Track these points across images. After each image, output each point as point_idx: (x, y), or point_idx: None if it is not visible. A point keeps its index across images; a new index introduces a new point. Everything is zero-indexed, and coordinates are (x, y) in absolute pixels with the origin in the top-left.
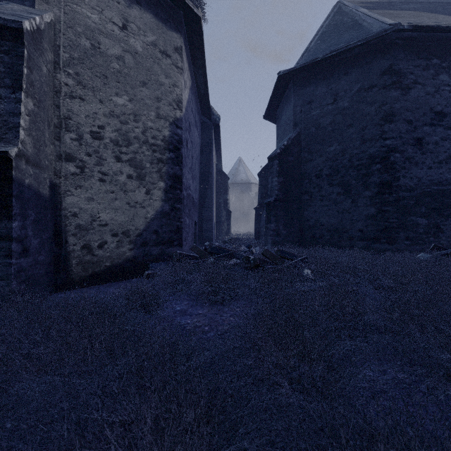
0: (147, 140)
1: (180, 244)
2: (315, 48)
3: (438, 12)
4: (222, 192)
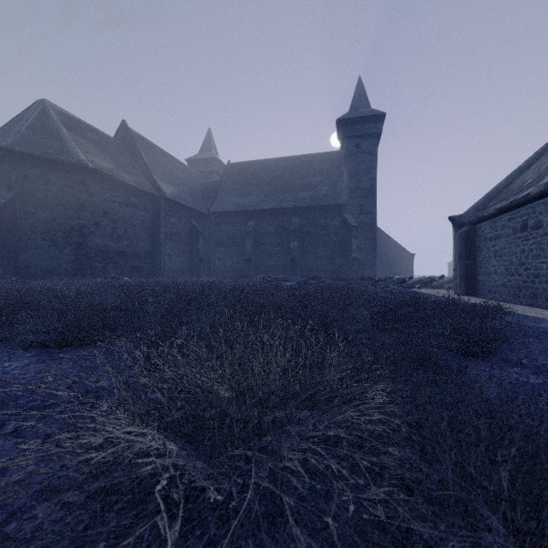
0: None
1: None
2: (28, 135)
3: (107, 152)
4: None
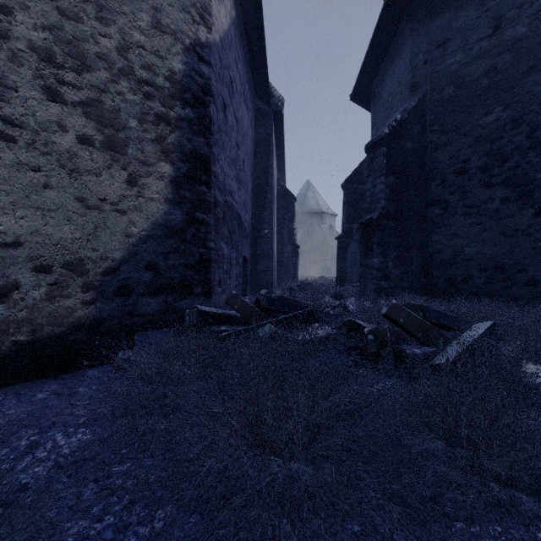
0: (131, 70)
1: (206, 291)
2: None
3: None
4: (286, 219)
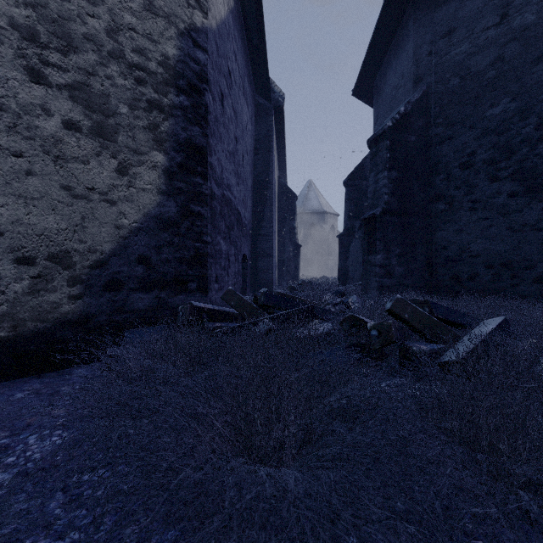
0: (122, 53)
1: (202, 287)
2: None
3: None
4: (287, 218)
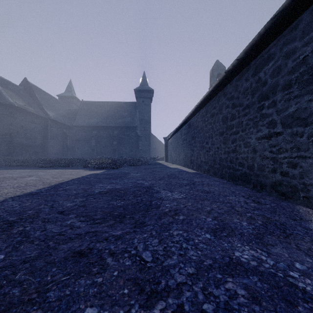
0: None
1: None
2: None
3: (20, 96)
4: None
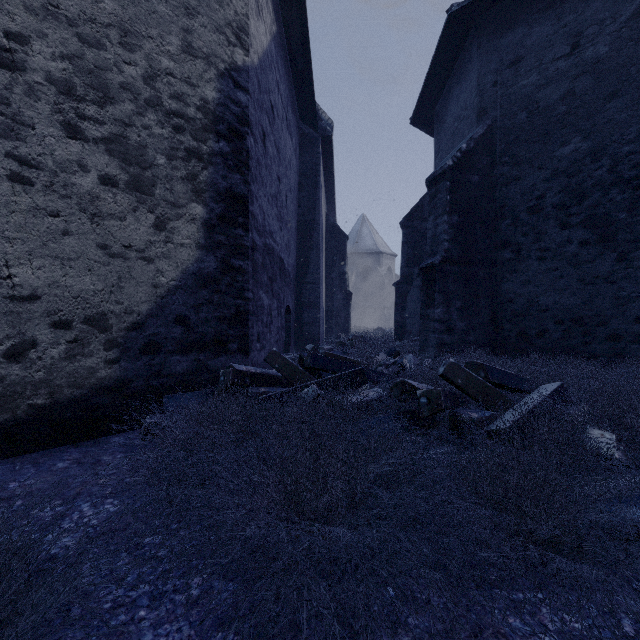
0: (159, 100)
1: (243, 348)
2: None
3: None
4: (336, 261)
